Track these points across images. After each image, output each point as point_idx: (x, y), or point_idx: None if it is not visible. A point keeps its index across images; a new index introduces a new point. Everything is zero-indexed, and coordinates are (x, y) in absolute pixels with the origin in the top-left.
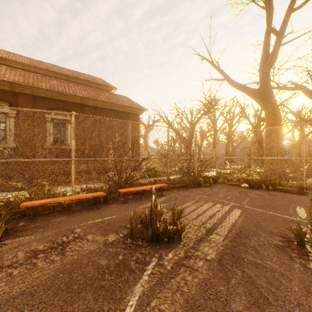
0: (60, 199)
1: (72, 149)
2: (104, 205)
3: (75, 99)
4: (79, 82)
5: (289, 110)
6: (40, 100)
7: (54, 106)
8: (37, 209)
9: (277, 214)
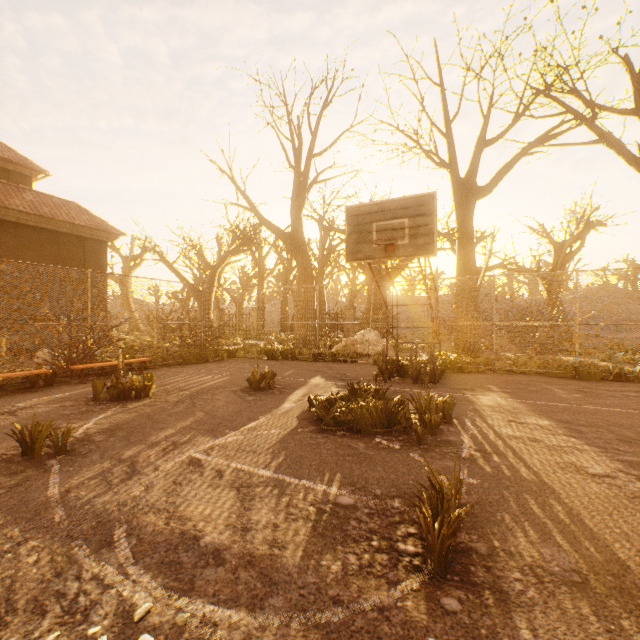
0: None
1: None
2: (48, 388)
3: None
4: None
5: None
6: None
7: None
8: None
9: None
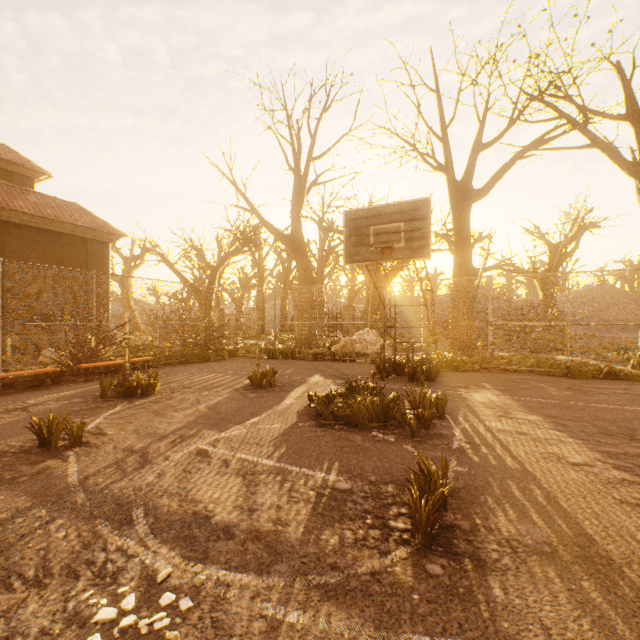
0: None
1: None
2: (55, 386)
3: None
4: None
5: None
6: None
7: None
8: None
9: None
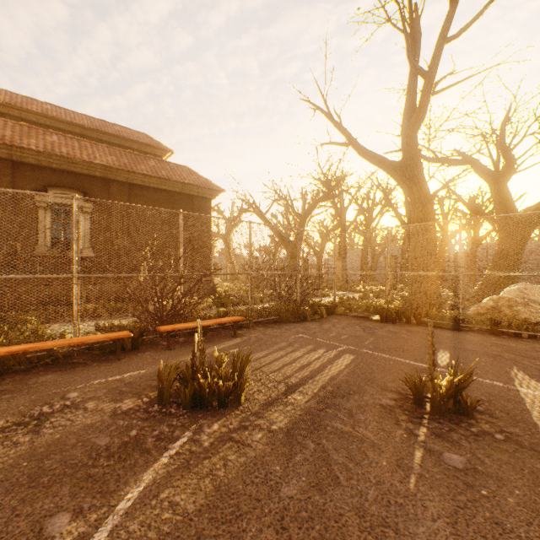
0: (48, 344)
1: (74, 259)
2: (130, 354)
3: (93, 170)
4: (104, 139)
5: (457, 196)
6: (26, 170)
7: (54, 180)
8: (6, 363)
9: (405, 361)
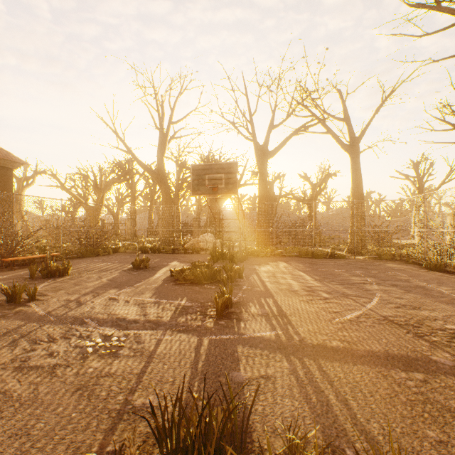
0: None
1: None
2: None
3: None
4: None
5: None
6: None
7: None
8: None
9: None
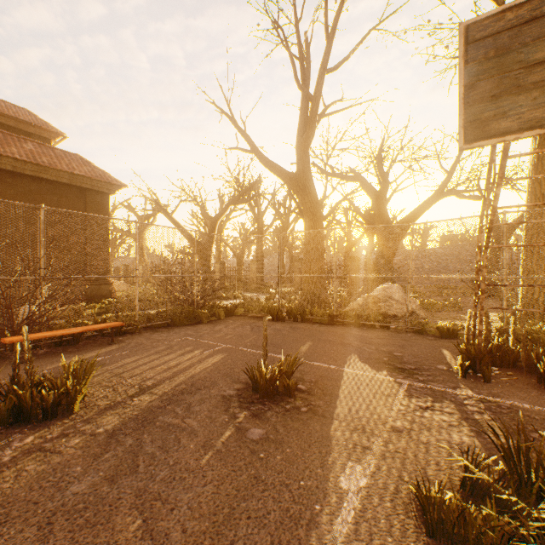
0: None
1: None
2: None
3: None
4: None
5: (354, 208)
6: None
7: None
8: None
9: (270, 354)
